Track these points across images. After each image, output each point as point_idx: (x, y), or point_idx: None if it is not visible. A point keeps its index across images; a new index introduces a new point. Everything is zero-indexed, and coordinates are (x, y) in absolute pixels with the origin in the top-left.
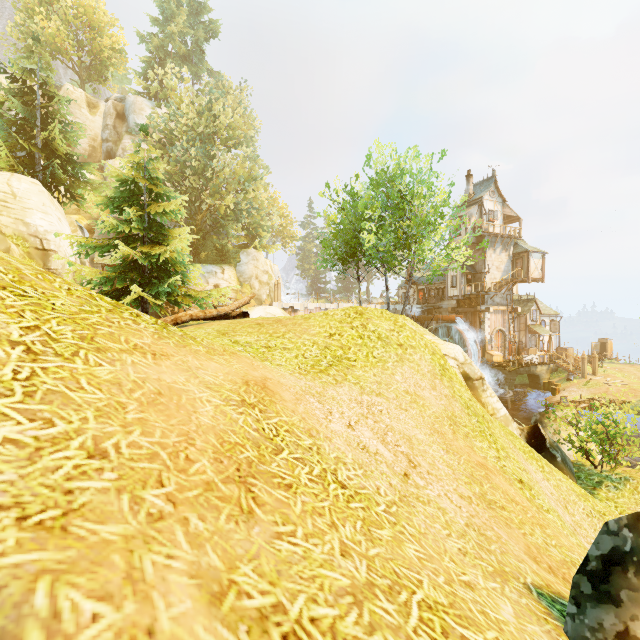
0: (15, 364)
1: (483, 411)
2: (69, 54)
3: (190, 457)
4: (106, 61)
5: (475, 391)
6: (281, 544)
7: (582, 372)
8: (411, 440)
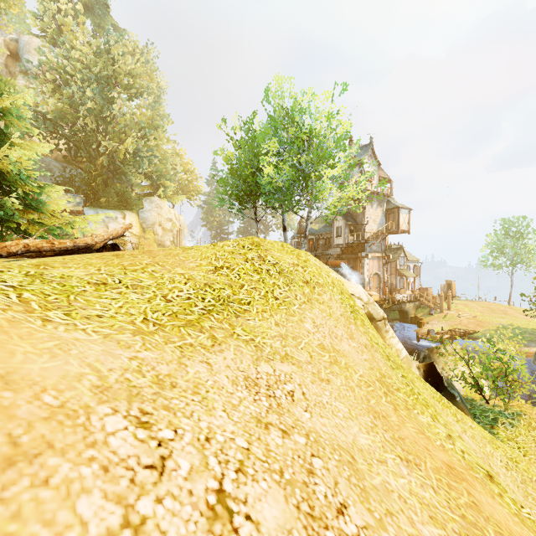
0: None
1: (398, 358)
2: None
3: None
4: None
5: (379, 332)
6: None
7: (440, 308)
8: (355, 462)
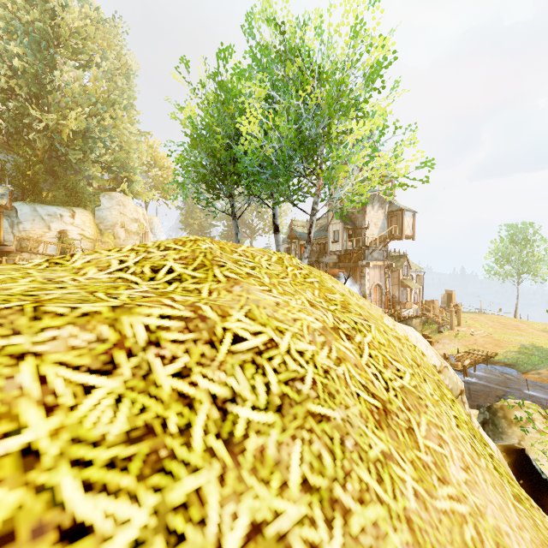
0: None
1: None
2: None
3: None
4: None
5: None
6: None
7: (451, 324)
8: None
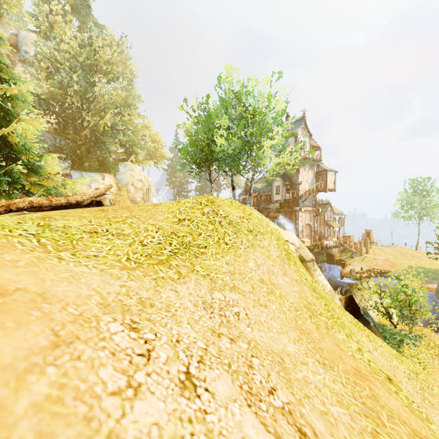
0: None
1: (322, 291)
2: None
3: None
4: None
5: (308, 271)
6: None
7: (360, 252)
8: (284, 362)
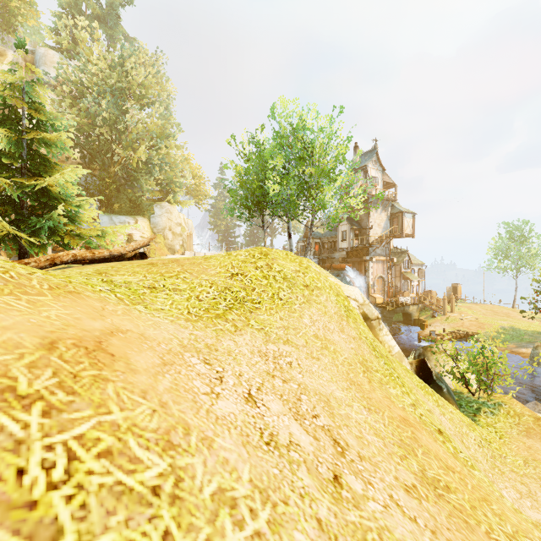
0: None
1: (385, 351)
2: None
3: None
4: (14, 11)
5: (373, 330)
6: None
7: (443, 310)
8: (329, 402)
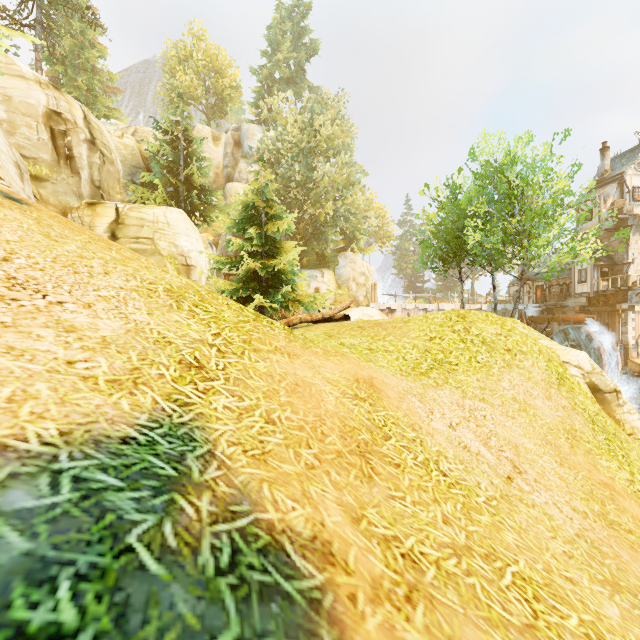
0: (215, 359)
1: (615, 428)
2: (199, 99)
3: (324, 432)
4: (226, 98)
5: (606, 405)
6: (395, 503)
7: None
8: (517, 448)
